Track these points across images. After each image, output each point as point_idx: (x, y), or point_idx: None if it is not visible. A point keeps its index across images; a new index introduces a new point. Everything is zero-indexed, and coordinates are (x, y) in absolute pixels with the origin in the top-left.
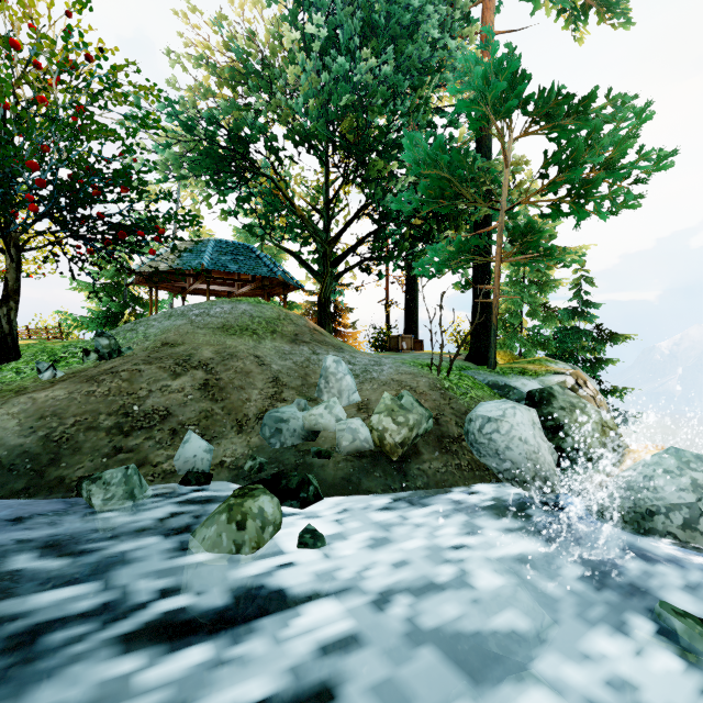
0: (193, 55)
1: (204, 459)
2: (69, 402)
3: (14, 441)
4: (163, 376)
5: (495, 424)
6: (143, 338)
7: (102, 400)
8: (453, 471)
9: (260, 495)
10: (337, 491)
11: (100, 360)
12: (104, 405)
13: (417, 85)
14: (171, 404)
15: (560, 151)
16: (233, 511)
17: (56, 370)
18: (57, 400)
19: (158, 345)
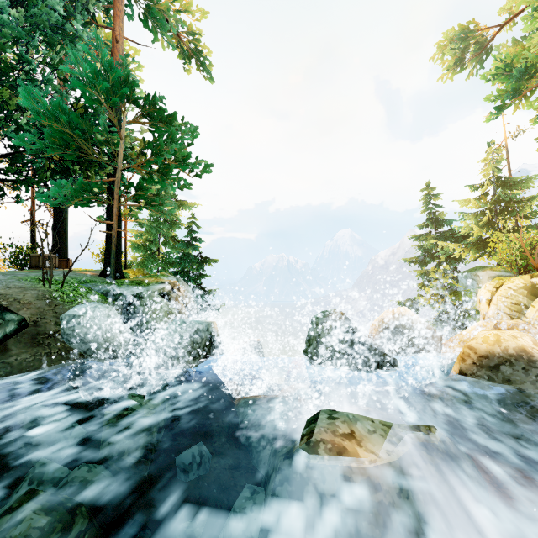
0: None
1: None
2: None
3: None
4: None
5: (79, 319)
6: None
7: None
8: (41, 358)
9: None
10: None
11: None
12: None
13: (50, 42)
14: None
15: (152, 141)
16: None
17: None
18: None
19: None
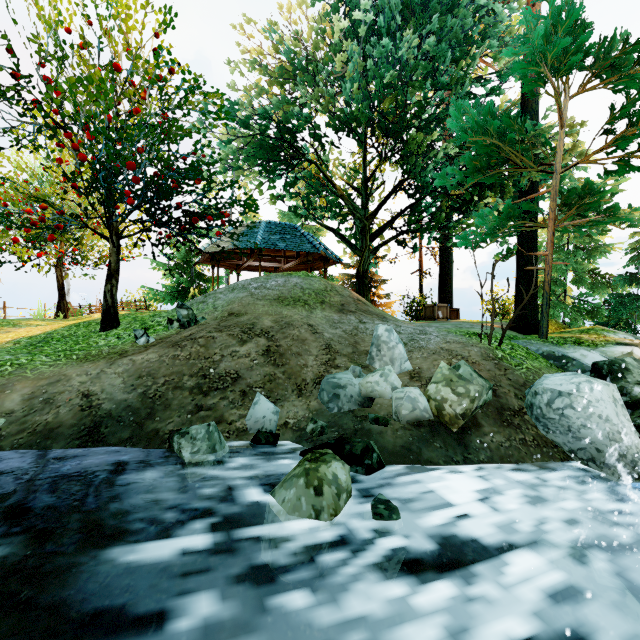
0: (249, 60)
1: (272, 420)
2: (160, 364)
3: (120, 396)
4: (232, 342)
5: (568, 399)
6: (212, 309)
7: (185, 363)
8: (517, 446)
9: (332, 461)
10: (398, 459)
11: (181, 328)
12: (187, 368)
13: (458, 57)
14: (240, 368)
15: (631, 102)
16: (310, 476)
17: (149, 337)
18: (151, 362)
19: (225, 315)
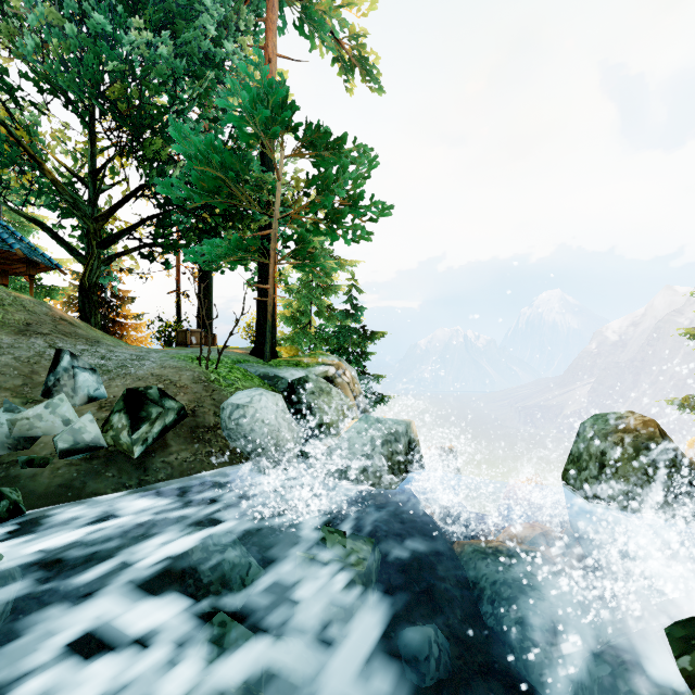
0: None
1: None
2: None
3: None
4: None
5: (243, 410)
6: None
7: None
8: (202, 459)
9: None
10: (50, 501)
11: None
12: None
13: (199, 75)
14: None
15: (318, 177)
16: None
17: None
18: None
19: None
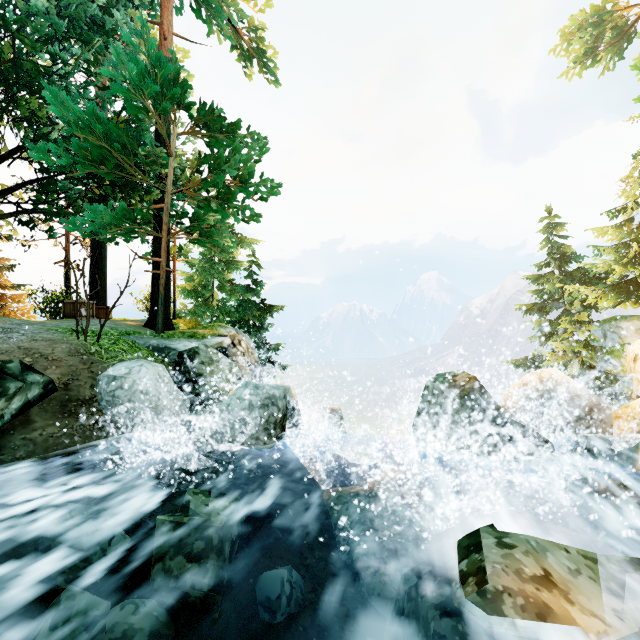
0: None
1: None
2: None
3: None
4: None
5: (120, 381)
6: None
7: None
8: (72, 433)
9: None
10: None
11: None
12: None
13: (86, 40)
14: None
15: (210, 156)
16: None
17: None
18: None
19: None
